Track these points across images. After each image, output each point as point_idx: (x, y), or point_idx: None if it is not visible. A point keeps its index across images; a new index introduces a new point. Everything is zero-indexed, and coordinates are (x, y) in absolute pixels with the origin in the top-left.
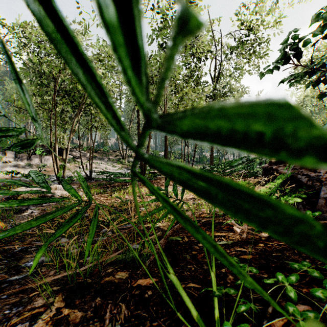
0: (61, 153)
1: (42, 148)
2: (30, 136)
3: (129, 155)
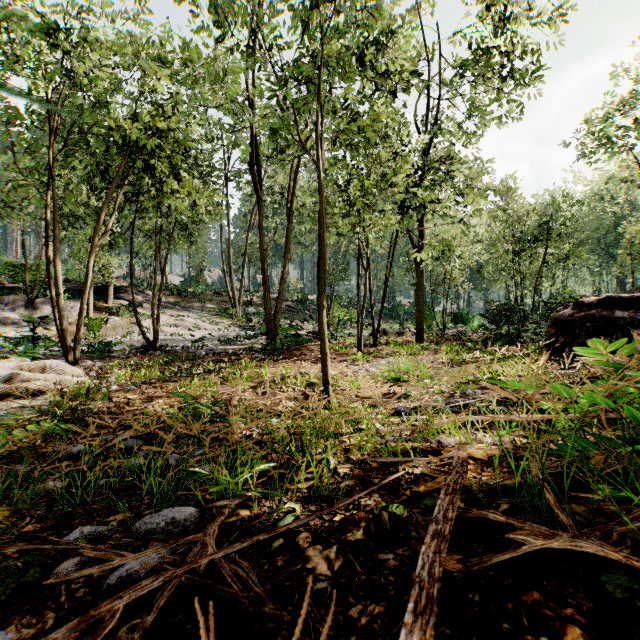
0: (104, 295)
1: (66, 285)
2: (43, 261)
3: (246, 300)
